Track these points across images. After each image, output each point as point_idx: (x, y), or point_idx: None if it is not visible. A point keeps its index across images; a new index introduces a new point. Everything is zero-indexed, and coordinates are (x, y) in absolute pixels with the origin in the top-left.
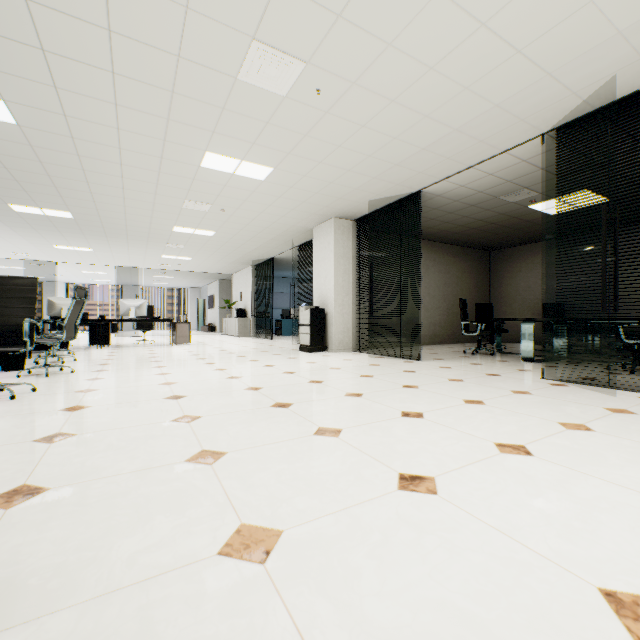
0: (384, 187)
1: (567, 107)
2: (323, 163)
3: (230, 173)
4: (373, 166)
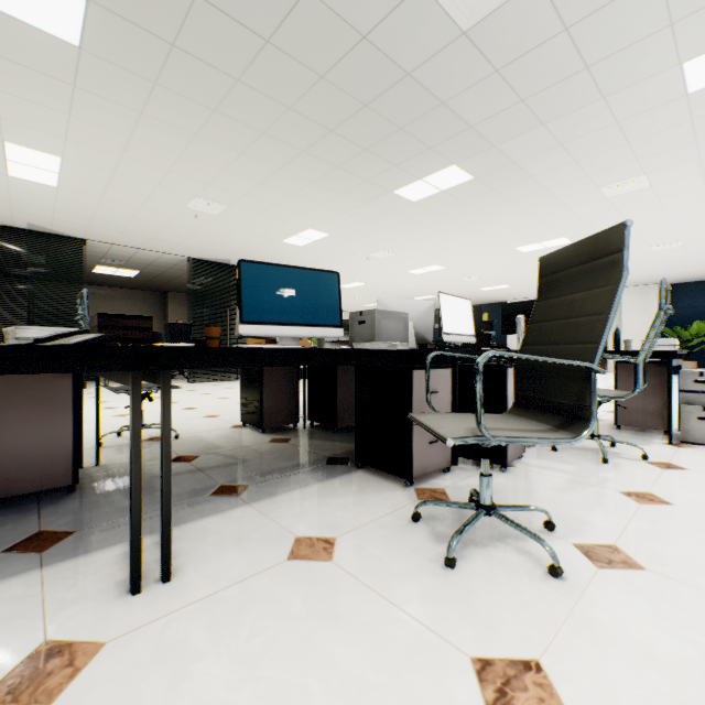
0: (74, 228)
1: (210, 257)
2: (98, 209)
3: (5, 157)
4: (112, 225)
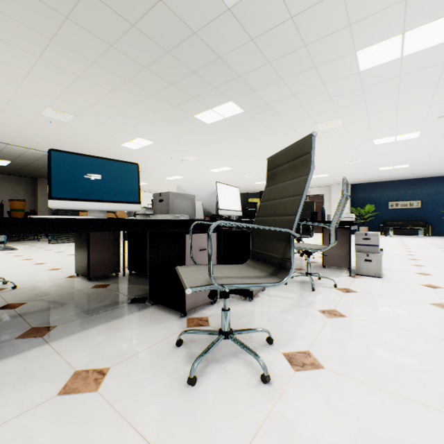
0: None
1: None
2: None
3: None
4: None
